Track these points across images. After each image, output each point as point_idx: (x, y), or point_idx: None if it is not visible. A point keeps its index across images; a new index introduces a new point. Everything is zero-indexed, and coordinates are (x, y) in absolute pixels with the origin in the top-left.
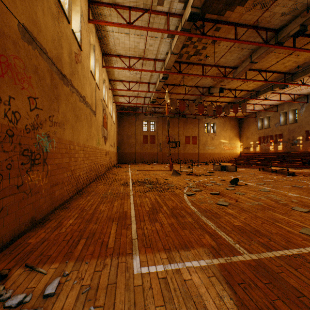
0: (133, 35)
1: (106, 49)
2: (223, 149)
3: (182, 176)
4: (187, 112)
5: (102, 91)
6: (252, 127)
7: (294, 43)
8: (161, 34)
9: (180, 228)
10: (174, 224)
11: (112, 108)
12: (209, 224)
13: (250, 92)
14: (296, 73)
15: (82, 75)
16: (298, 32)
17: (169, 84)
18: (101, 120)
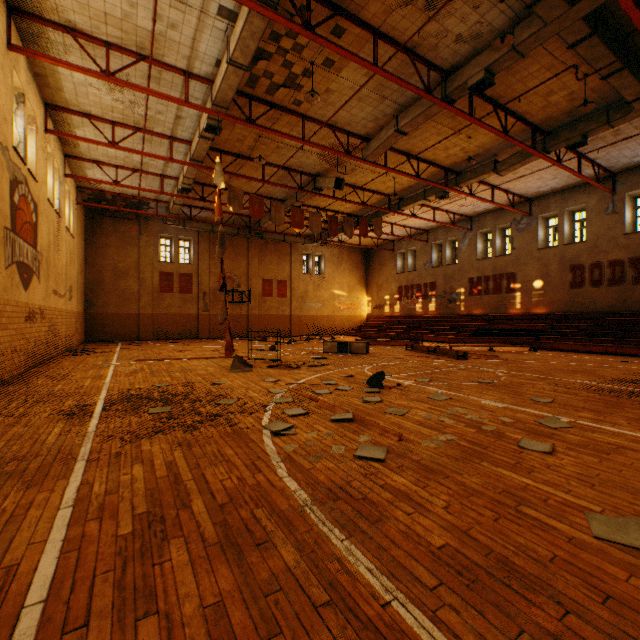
0: None
1: None
2: (338, 309)
3: (257, 372)
4: (267, 225)
5: (11, 124)
6: (387, 268)
7: (470, 107)
8: None
9: (257, 636)
10: (227, 609)
11: (62, 189)
12: (360, 567)
13: (388, 199)
14: (463, 173)
15: None
16: (481, 82)
17: (225, 151)
18: (5, 212)
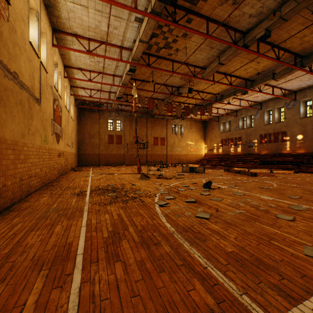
0: (93, 10)
1: (58, 23)
2: (190, 151)
3: (151, 180)
4: (155, 111)
5: (53, 77)
6: (215, 130)
7: (258, 48)
8: (128, 15)
9: (156, 271)
10: (145, 262)
11: (69, 101)
12: (195, 255)
13: (215, 96)
14: (255, 80)
15: (11, 41)
16: (263, 36)
17: (137, 79)
18: (51, 113)
